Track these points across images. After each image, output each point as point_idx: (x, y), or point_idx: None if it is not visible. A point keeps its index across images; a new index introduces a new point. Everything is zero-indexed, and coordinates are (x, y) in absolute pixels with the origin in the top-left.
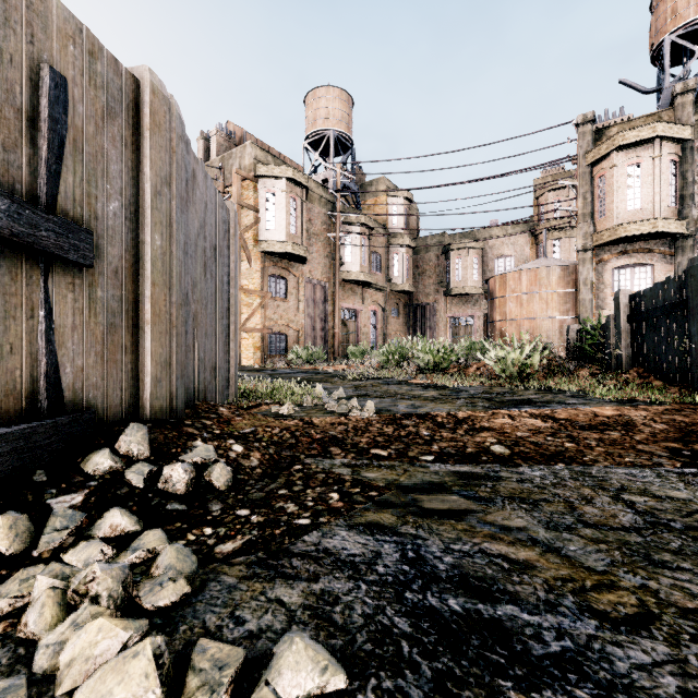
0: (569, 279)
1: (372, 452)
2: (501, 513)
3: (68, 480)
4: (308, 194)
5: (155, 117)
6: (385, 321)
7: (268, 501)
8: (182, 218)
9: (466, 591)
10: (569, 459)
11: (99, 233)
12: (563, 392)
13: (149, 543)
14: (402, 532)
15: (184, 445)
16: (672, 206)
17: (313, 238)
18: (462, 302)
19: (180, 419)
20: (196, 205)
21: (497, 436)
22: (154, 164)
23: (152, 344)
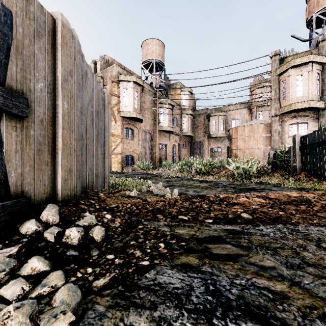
0: (268, 130)
1: (179, 217)
2: (257, 256)
3: (10, 238)
4: (143, 89)
5: (64, 39)
6: (179, 149)
7: (125, 248)
8: (79, 94)
9: (251, 318)
10: (284, 221)
11: (32, 100)
12: (268, 184)
13: (53, 281)
14: (203, 270)
15: (79, 215)
16: (317, 95)
17: (145, 110)
18: (216, 141)
19: (78, 200)
20: (87, 89)
21: (243, 208)
22: (63, 64)
23: (62, 160)
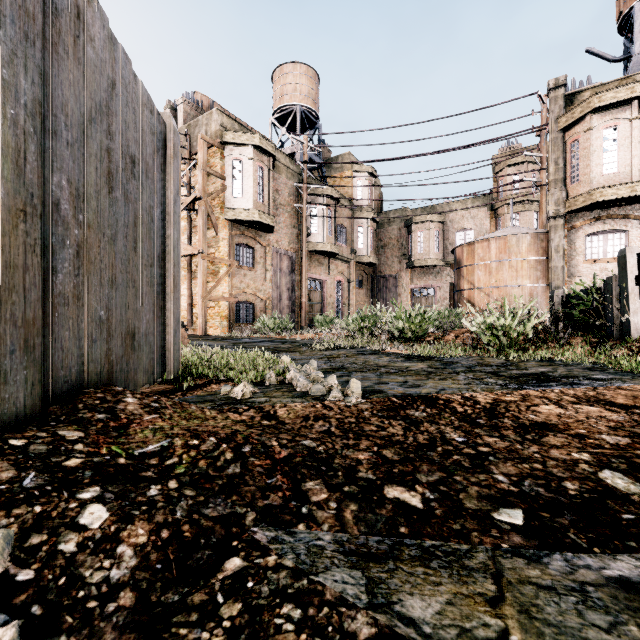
0: (540, 247)
1: (389, 495)
2: None
3: None
4: (275, 165)
5: None
6: (350, 291)
7: None
8: (28, 51)
9: None
10: None
11: None
12: (569, 363)
13: None
14: None
15: None
16: None
17: (280, 208)
18: (424, 274)
19: (6, 433)
20: (86, 69)
21: (581, 445)
22: None
23: None
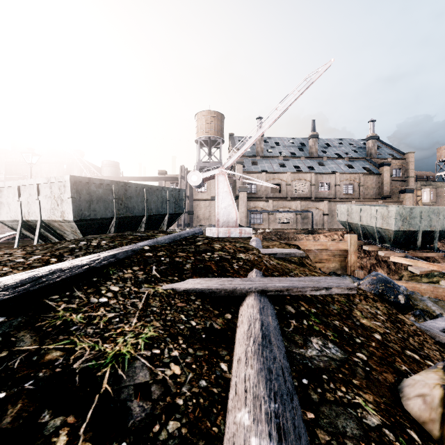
0: None
1: None
2: None
3: None
4: (436, 187)
5: None
6: None
7: None
8: None
9: None
10: None
11: None
12: None
13: None
14: None
15: None
16: None
17: (438, 197)
18: None
19: None
20: None
21: None
22: None
23: None
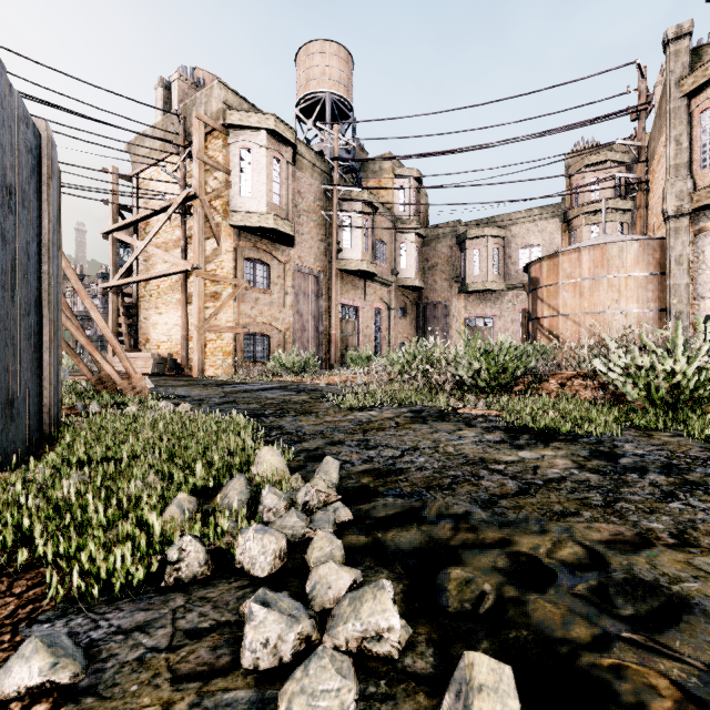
0: (651, 258)
1: None
2: None
3: None
4: (296, 160)
5: None
6: (391, 321)
7: None
8: None
9: None
10: None
11: None
12: None
13: None
14: None
15: None
16: None
17: (304, 215)
18: (480, 300)
19: None
20: None
21: None
22: None
23: None
